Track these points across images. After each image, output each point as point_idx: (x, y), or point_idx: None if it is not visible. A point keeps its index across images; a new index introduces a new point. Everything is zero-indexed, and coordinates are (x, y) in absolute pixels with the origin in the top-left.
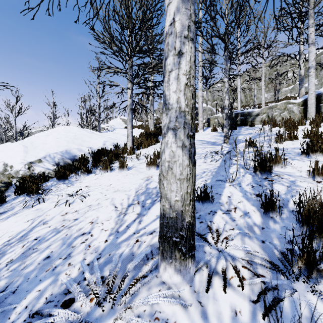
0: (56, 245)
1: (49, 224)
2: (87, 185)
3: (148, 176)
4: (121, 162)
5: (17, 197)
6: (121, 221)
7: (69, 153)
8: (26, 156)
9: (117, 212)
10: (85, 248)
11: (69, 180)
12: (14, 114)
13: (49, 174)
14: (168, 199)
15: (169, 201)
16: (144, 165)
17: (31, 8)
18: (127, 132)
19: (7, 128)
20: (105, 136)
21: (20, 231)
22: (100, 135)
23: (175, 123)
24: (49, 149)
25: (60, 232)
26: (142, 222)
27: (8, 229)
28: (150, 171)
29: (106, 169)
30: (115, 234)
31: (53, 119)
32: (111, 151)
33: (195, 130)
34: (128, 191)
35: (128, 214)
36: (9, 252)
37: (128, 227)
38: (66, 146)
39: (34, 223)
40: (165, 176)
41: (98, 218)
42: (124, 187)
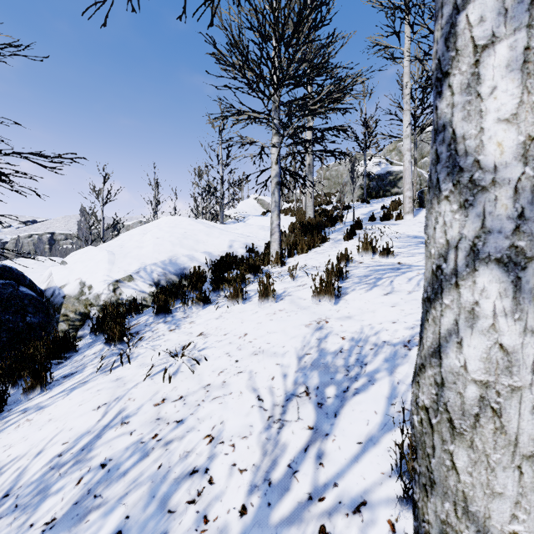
0: (138, 495)
1: (131, 426)
2: (203, 331)
3: (319, 319)
4: (264, 286)
5: (94, 343)
6: (274, 447)
7: (175, 264)
8: (111, 269)
9: (263, 415)
10: (195, 524)
11: (173, 316)
12: (102, 201)
13: (144, 301)
14: (477, 517)
15: (479, 525)
16: (306, 292)
17: (100, 2)
18: (271, 225)
19: (93, 223)
20: (231, 230)
21: (82, 434)
22: (223, 230)
23: (512, 239)
24: (145, 257)
25: (149, 455)
26: (326, 461)
27: (65, 421)
28: (321, 308)
29: (236, 297)
30: (264, 492)
31: (155, 205)
32: (243, 259)
33: (397, 216)
34: (282, 354)
35: (289, 426)
36: (54, 490)
37: (293, 470)
38: (171, 252)
39: (107, 417)
40: (462, 434)
41: (223, 427)
42: (273, 344)
